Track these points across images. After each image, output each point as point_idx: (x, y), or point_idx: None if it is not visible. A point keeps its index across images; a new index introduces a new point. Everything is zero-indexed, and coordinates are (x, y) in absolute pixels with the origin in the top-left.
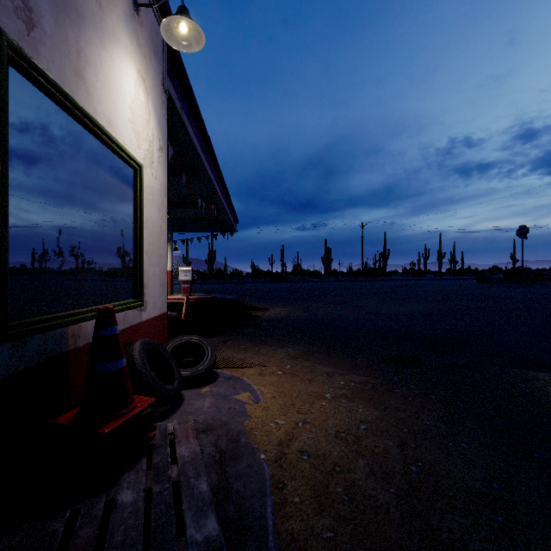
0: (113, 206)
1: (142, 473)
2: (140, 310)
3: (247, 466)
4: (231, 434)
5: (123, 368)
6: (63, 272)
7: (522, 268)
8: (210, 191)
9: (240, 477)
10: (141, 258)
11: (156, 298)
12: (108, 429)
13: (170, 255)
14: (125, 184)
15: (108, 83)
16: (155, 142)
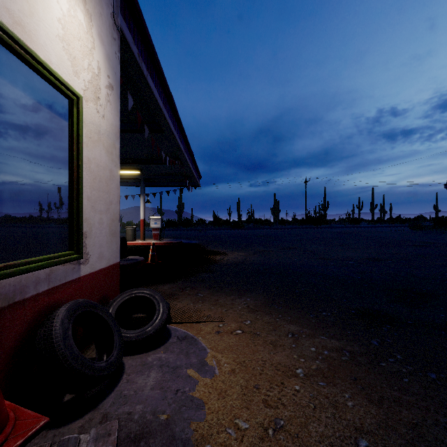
0: (31, 136)
1: None
2: (78, 263)
3: None
4: None
5: None
6: None
7: None
8: (174, 147)
9: None
10: (79, 203)
11: (103, 248)
12: None
13: (143, 206)
14: (54, 114)
15: None
16: (102, 77)
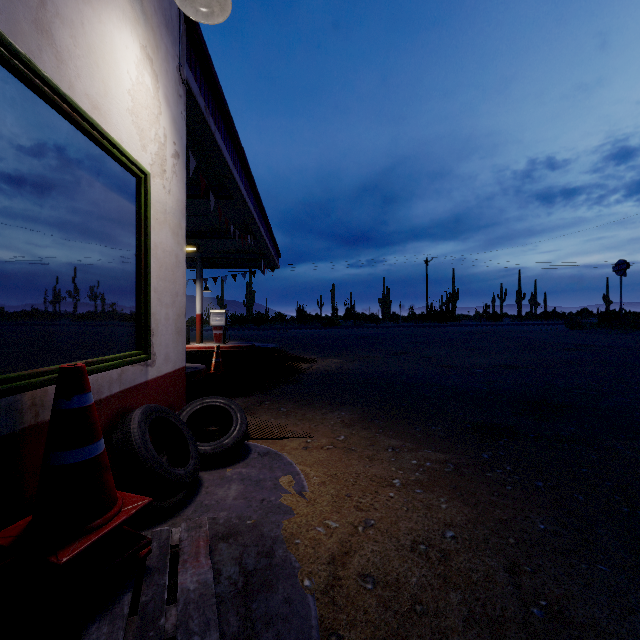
0: (103, 224)
1: (120, 622)
2: (146, 365)
3: (284, 600)
4: (262, 543)
5: (98, 457)
6: (17, 314)
7: (620, 311)
8: (246, 217)
9: (273, 621)
10: (147, 296)
11: (169, 348)
12: (67, 556)
13: (200, 295)
14: (123, 196)
15: (93, 52)
16: (168, 145)
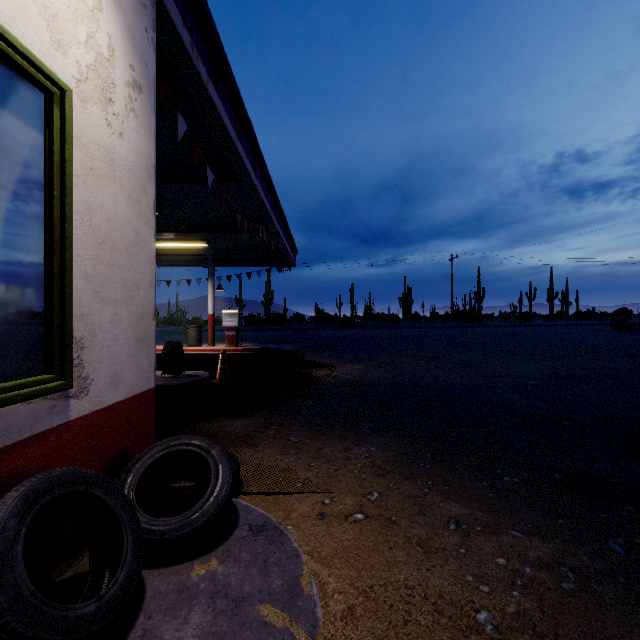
0: None
1: None
2: (64, 397)
3: None
4: None
5: None
6: None
7: None
8: (255, 205)
9: None
10: (64, 286)
11: (121, 366)
12: None
13: (212, 294)
14: (8, 115)
15: None
16: (118, 65)
